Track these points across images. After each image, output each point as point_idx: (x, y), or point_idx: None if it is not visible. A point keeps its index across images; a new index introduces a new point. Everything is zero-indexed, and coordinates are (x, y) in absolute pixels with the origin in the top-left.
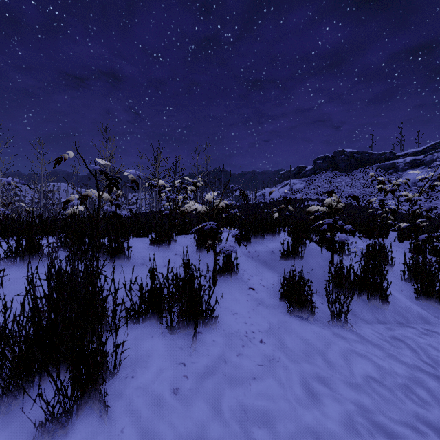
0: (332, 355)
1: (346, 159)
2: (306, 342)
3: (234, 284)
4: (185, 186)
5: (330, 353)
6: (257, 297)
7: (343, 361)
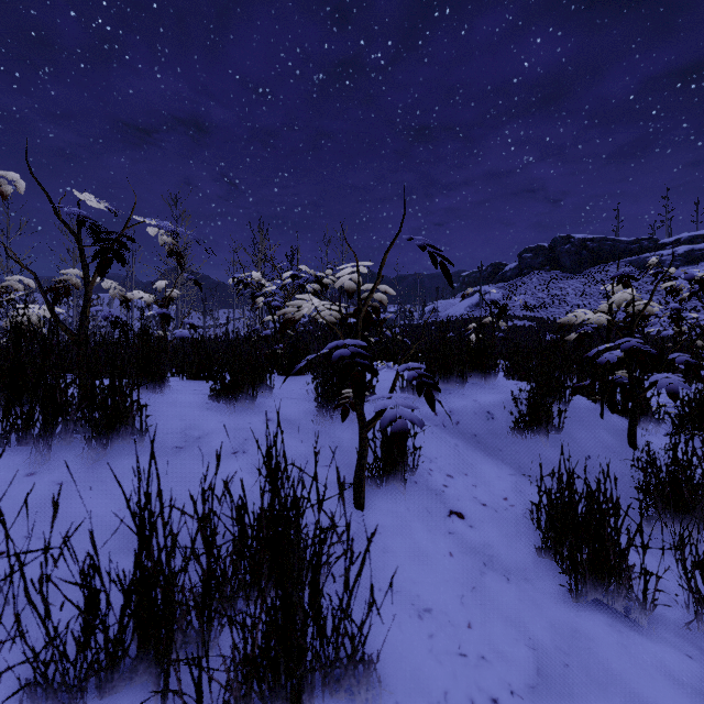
0: None
1: (574, 250)
2: None
3: (411, 500)
4: (302, 283)
5: None
6: (474, 541)
7: None
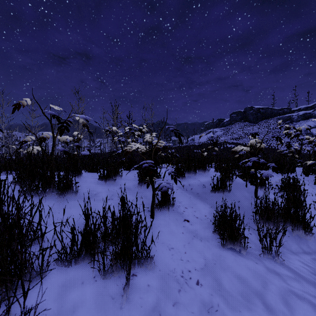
0: (271, 297)
1: (254, 113)
2: (242, 281)
3: (171, 216)
4: (133, 131)
5: (268, 295)
6: (192, 229)
7: (284, 307)
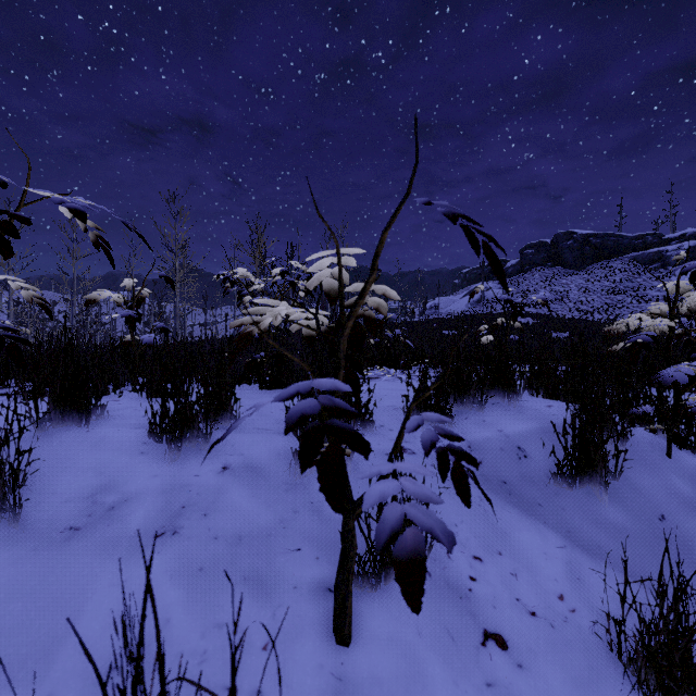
0: None
1: (577, 246)
2: None
3: (423, 614)
4: (292, 280)
5: None
6: None
7: None
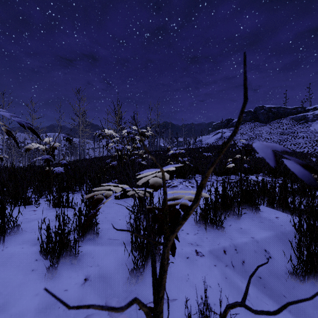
0: None
1: (265, 112)
2: None
3: None
4: (133, 136)
5: None
6: None
7: None
